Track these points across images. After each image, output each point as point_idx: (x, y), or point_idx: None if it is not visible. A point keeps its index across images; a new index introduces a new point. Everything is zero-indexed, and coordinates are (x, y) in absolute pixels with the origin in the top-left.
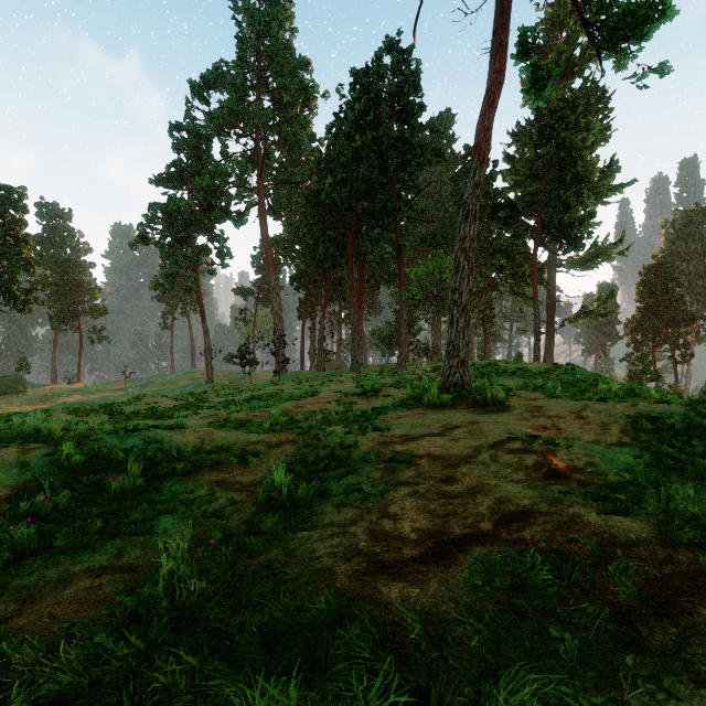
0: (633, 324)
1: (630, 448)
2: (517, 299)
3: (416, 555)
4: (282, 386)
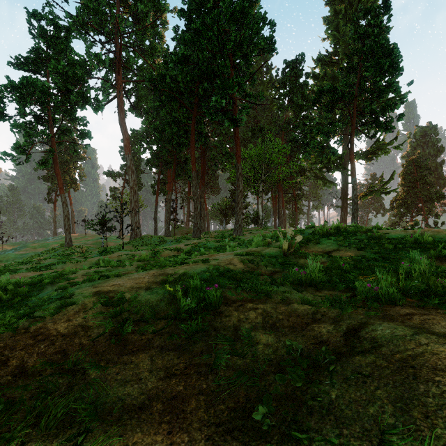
0: (400, 201)
1: None
2: (318, 182)
3: None
4: (110, 256)
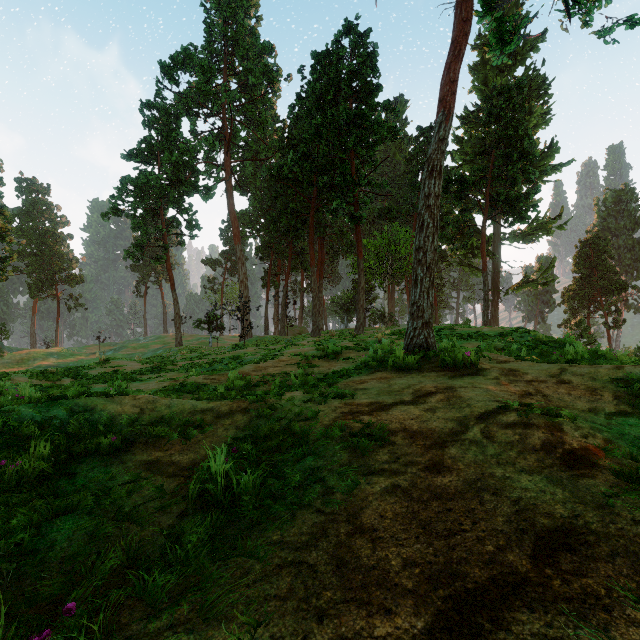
0: (570, 293)
1: (637, 419)
2: (465, 270)
3: (420, 634)
4: (246, 350)
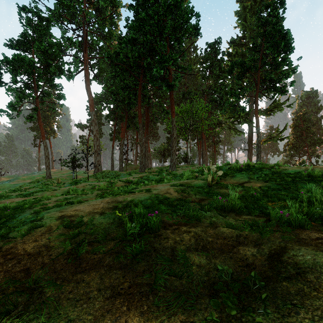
0: (291, 145)
1: None
2: (231, 132)
3: None
4: (77, 185)
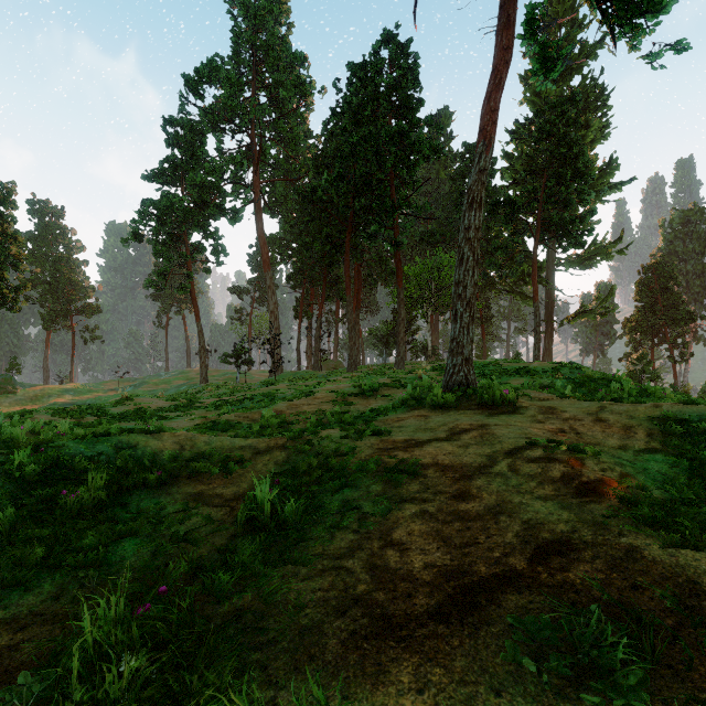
0: (632, 324)
1: (663, 455)
2: (516, 298)
3: (432, 607)
4: (278, 386)
